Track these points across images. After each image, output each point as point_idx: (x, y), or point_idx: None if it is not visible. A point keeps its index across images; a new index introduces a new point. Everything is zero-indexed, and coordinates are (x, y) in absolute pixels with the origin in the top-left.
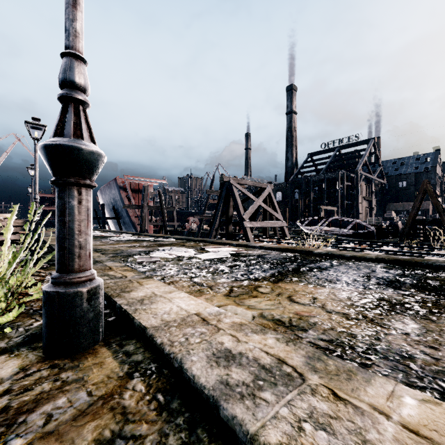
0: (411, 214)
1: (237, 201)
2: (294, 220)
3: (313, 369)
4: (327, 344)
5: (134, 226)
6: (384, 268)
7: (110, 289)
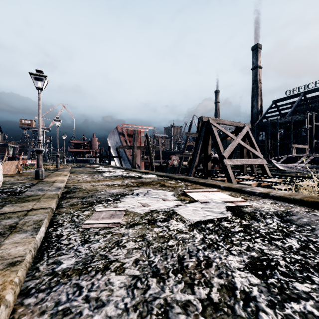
0: None
1: (216, 139)
2: None
3: None
4: None
5: (130, 162)
6: None
7: None
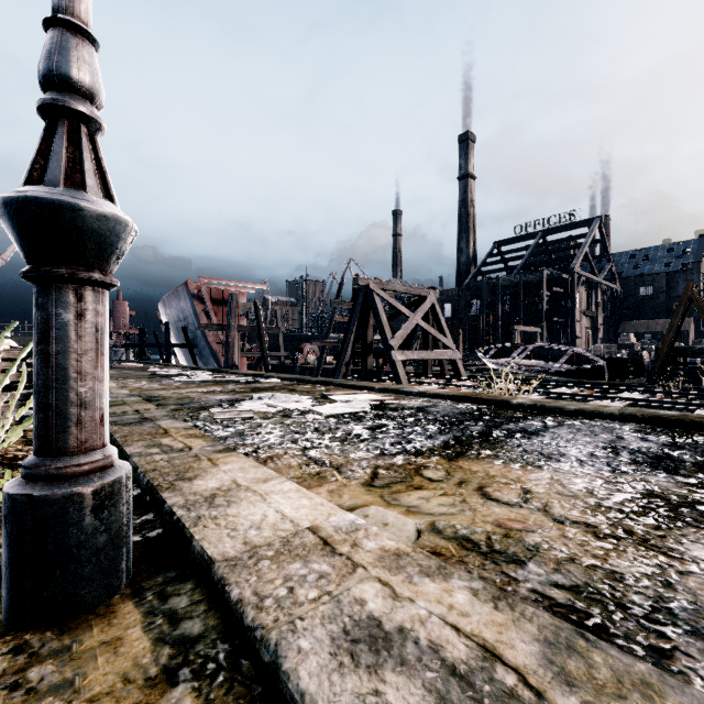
0: (666, 339)
1: (381, 317)
2: (471, 349)
3: (563, 678)
4: (569, 597)
5: (216, 358)
6: (637, 432)
7: (159, 474)
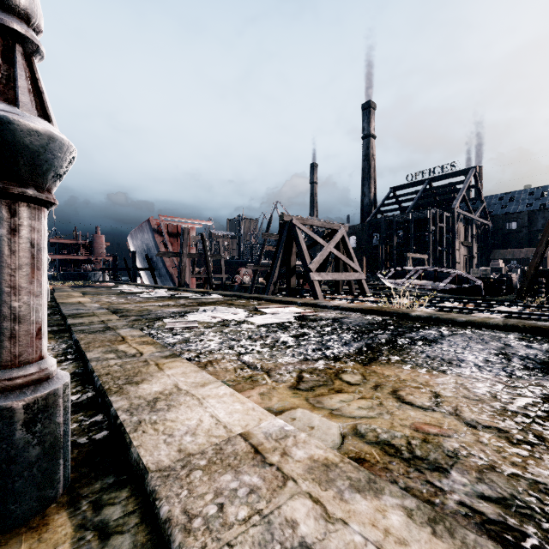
0: (532, 263)
1: (301, 246)
2: (372, 272)
3: None
4: (499, 511)
5: (172, 279)
6: (521, 341)
7: (111, 378)
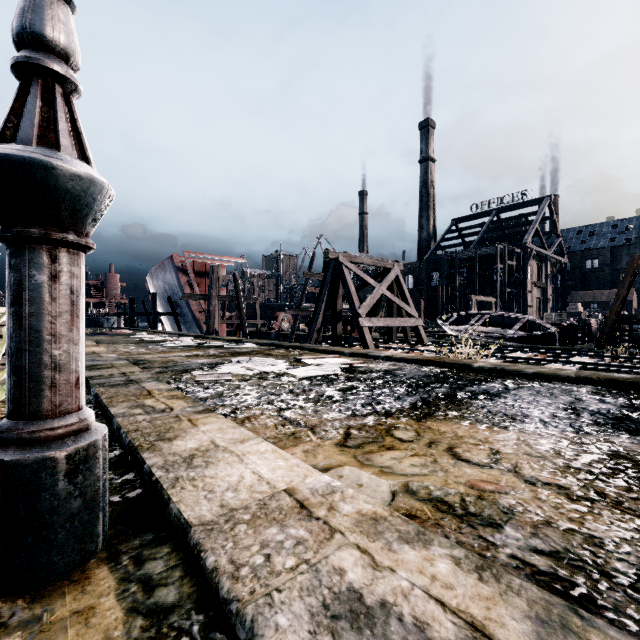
0: (613, 307)
1: (349, 288)
2: (431, 317)
3: None
4: (550, 564)
5: (199, 325)
6: (594, 394)
7: (140, 434)
